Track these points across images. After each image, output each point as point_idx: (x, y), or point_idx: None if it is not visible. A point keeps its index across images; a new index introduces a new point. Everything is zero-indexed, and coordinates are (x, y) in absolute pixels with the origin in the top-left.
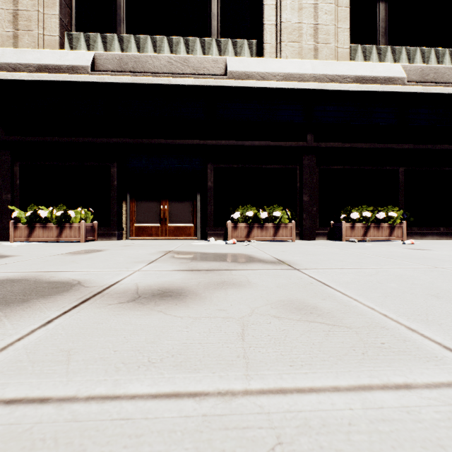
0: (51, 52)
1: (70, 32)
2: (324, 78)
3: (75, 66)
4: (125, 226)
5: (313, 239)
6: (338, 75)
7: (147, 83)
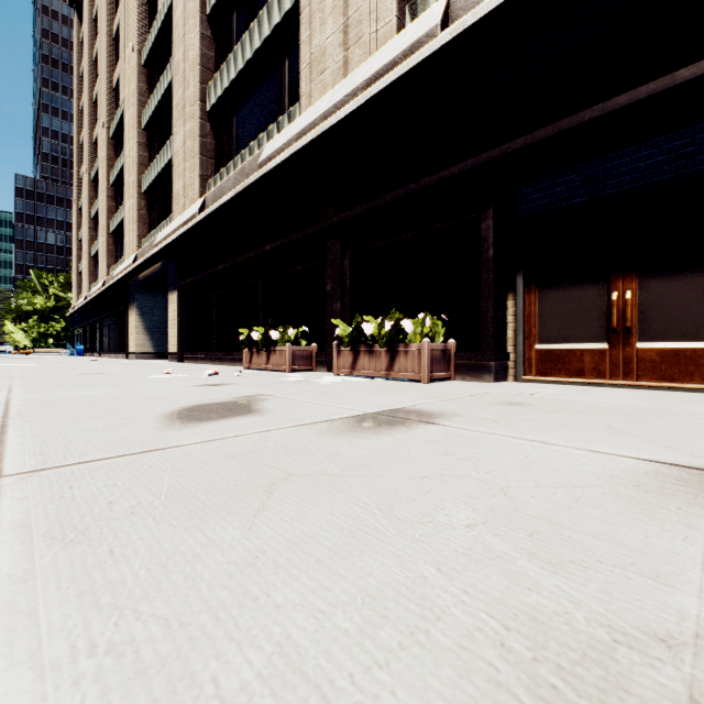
0: (384, 49)
1: (413, 1)
2: None
3: (416, 41)
4: (512, 350)
5: None
6: None
7: None
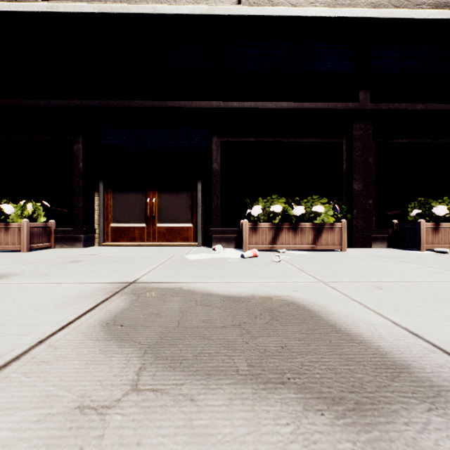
0: None
1: None
2: (387, 4)
3: None
4: (97, 227)
5: (368, 246)
6: (408, 0)
7: (121, 13)
